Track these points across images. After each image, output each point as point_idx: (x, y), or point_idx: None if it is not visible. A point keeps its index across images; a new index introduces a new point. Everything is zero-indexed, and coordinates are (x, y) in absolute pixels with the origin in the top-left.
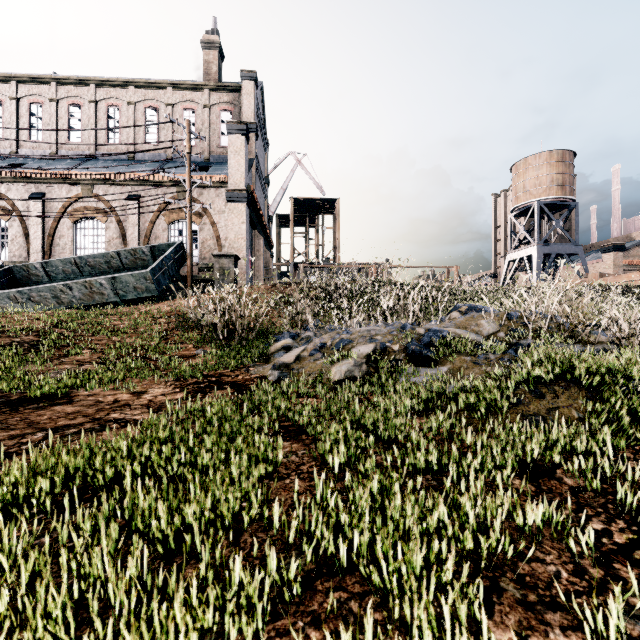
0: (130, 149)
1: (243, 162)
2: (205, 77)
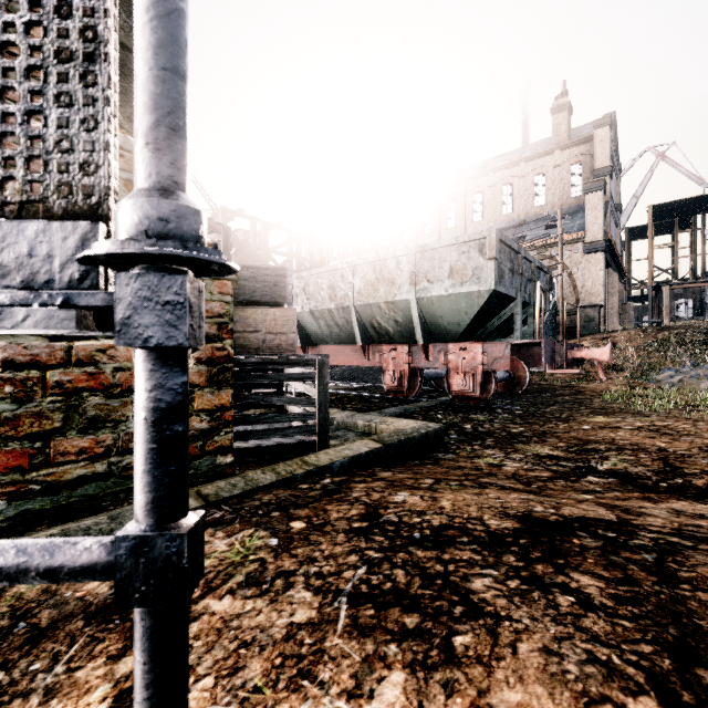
0: (490, 222)
1: (600, 215)
2: (554, 140)
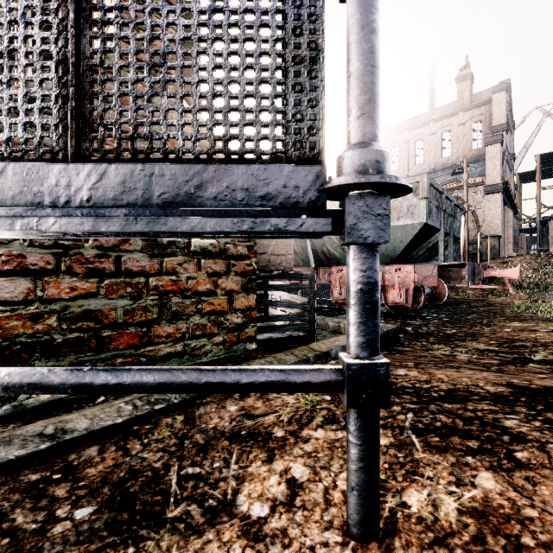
0: (405, 171)
1: (498, 163)
2: (458, 103)
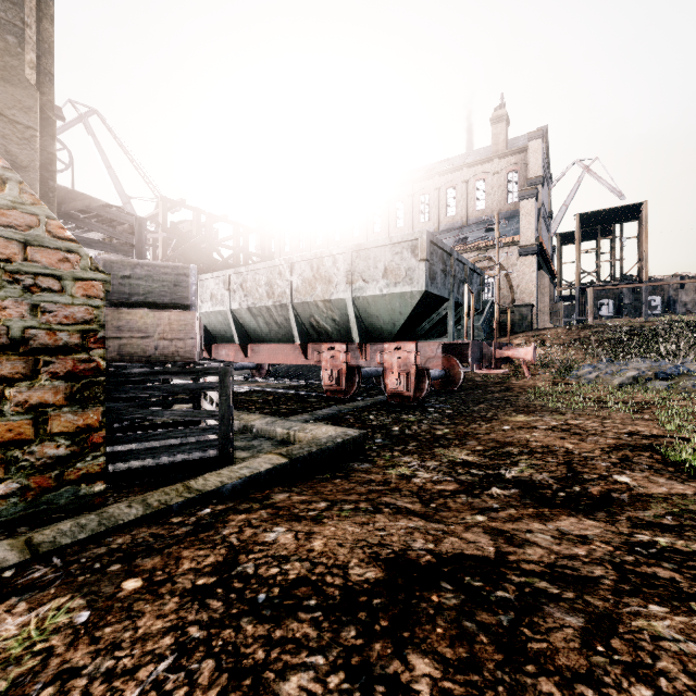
0: (435, 223)
1: (533, 221)
2: (493, 148)
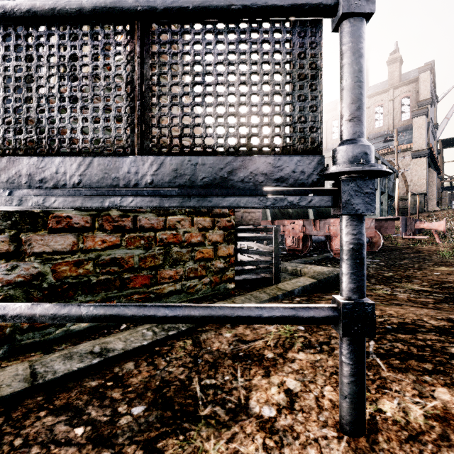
0: None
1: (424, 132)
2: (389, 82)
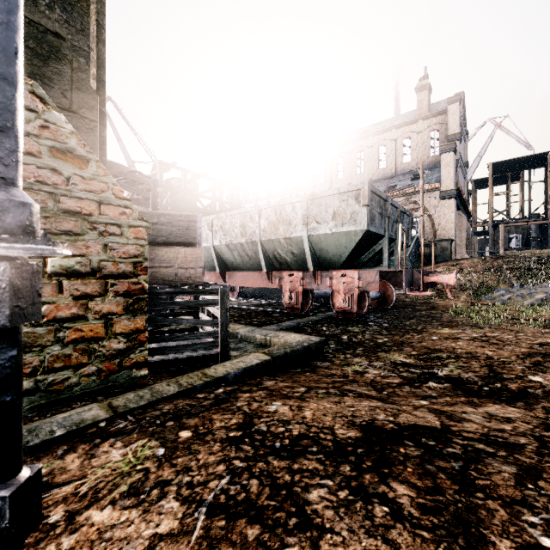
0: (369, 175)
1: (452, 170)
2: (418, 112)
